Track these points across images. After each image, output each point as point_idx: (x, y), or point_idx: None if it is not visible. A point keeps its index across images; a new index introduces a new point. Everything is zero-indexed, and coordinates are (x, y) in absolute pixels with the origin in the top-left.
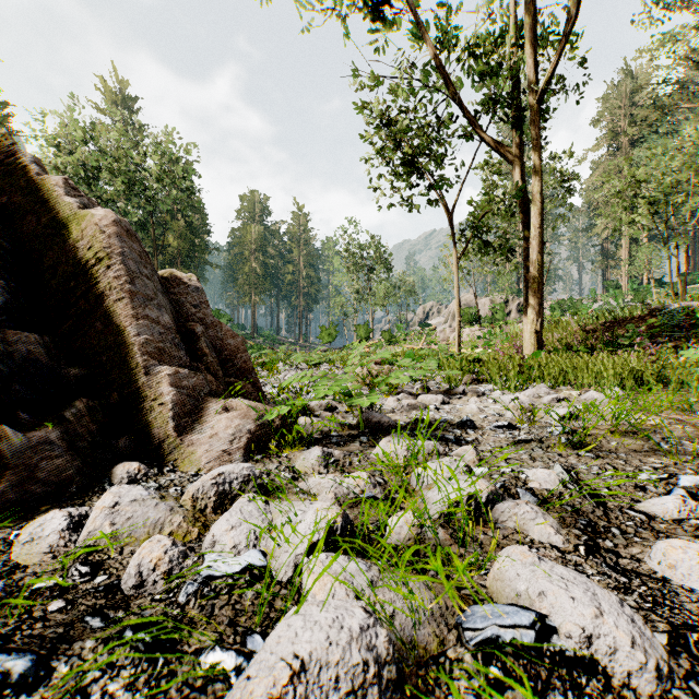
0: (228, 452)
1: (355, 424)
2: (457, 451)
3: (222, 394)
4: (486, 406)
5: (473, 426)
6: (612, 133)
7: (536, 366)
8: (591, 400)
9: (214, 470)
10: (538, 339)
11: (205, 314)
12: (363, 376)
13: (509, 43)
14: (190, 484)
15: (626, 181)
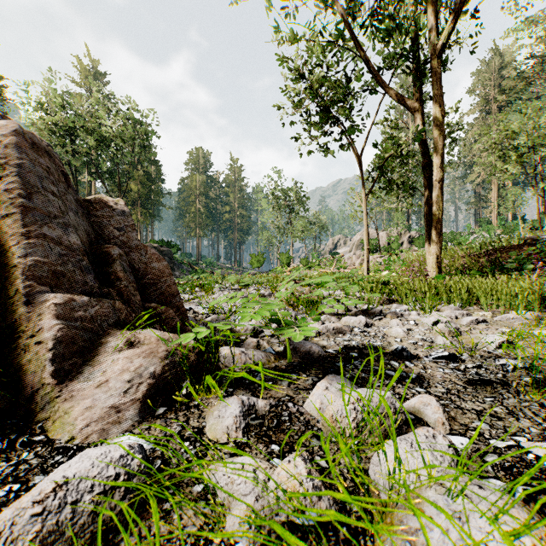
0: (118, 408)
1: (282, 352)
2: (414, 403)
3: (132, 324)
4: (409, 329)
5: (410, 356)
6: (484, 100)
7: (443, 288)
8: (506, 321)
9: (62, 466)
10: (439, 264)
11: (130, 237)
12: (287, 297)
13: (414, 5)
14: (39, 475)
15: (502, 135)
